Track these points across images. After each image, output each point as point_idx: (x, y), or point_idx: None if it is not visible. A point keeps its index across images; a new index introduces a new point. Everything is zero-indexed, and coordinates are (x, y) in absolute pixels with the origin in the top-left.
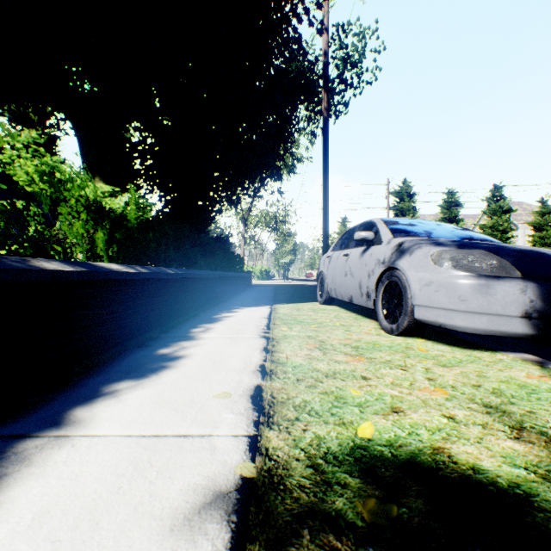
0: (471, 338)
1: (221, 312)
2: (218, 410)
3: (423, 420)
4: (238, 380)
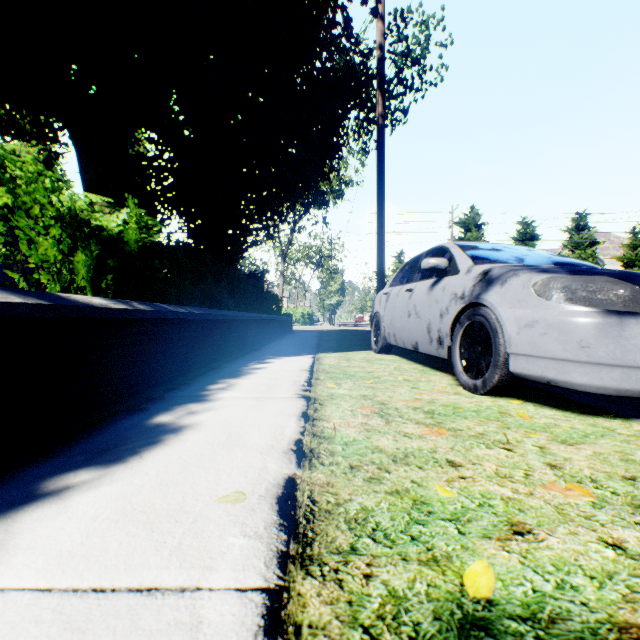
0: (584, 399)
1: (250, 363)
2: (220, 528)
3: (572, 552)
4: (260, 468)
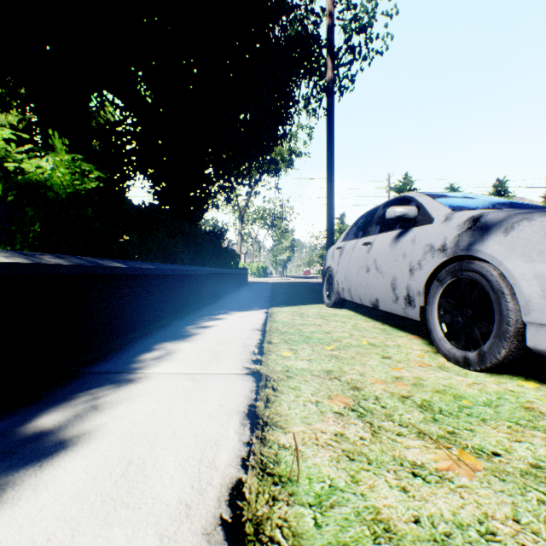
0: None
1: (200, 320)
2: None
3: None
4: None
